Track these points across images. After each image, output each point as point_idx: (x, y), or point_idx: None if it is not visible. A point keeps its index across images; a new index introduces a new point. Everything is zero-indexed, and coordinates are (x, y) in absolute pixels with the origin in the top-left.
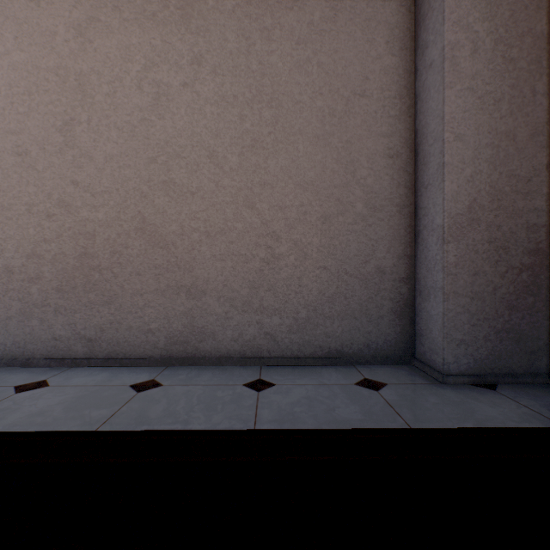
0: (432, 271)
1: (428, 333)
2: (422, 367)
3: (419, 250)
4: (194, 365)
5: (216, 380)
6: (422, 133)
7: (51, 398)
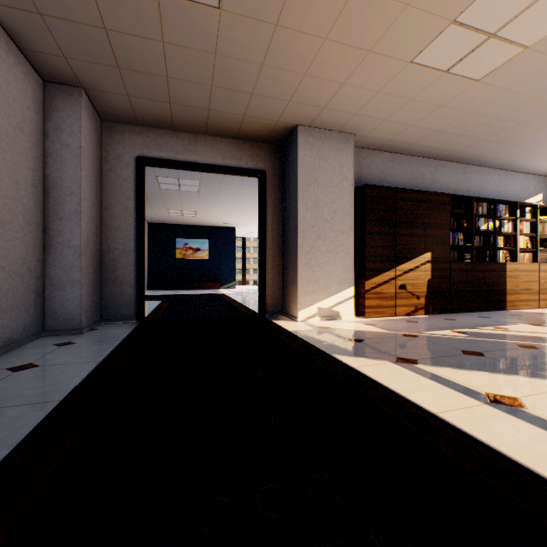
0: (70, 271)
1: (64, 309)
2: (58, 333)
3: (53, 257)
4: None
5: None
6: (57, 182)
7: None
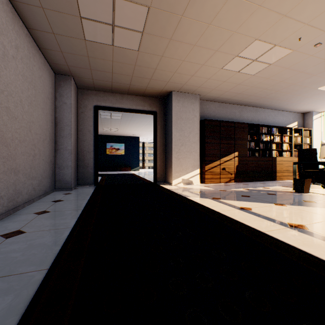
0: (66, 161)
1: (64, 179)
2: (61, 190)
3: (59, 155)
4: (18, 210)
5: (47, 205)
6: (60, 120)
7: (44, 222)
